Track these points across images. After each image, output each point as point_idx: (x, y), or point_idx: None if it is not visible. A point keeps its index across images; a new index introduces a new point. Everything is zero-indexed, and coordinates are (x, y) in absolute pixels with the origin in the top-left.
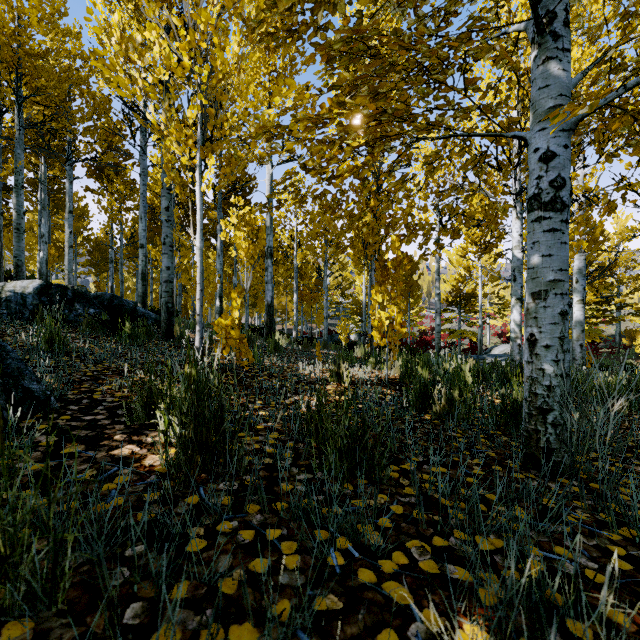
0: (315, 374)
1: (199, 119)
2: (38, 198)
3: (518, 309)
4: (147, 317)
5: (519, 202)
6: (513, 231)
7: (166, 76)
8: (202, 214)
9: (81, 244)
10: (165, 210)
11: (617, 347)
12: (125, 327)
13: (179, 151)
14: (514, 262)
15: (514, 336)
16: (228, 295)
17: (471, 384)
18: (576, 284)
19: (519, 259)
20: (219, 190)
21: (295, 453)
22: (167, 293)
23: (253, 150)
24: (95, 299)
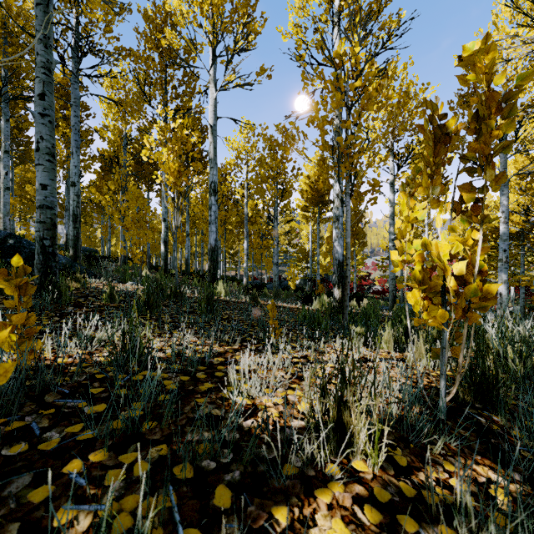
0: (269, 429)
1: None
2: None
3: None
4: None
5: None
6: None
7: None
8: None
9: None
10: (38, 98)
11: None
12: None
13: None
14: None
15: None
16: (182, 243)
17: None
18: None
19: None
20: None
21: None
22: (42, 224)
23: None
24: None
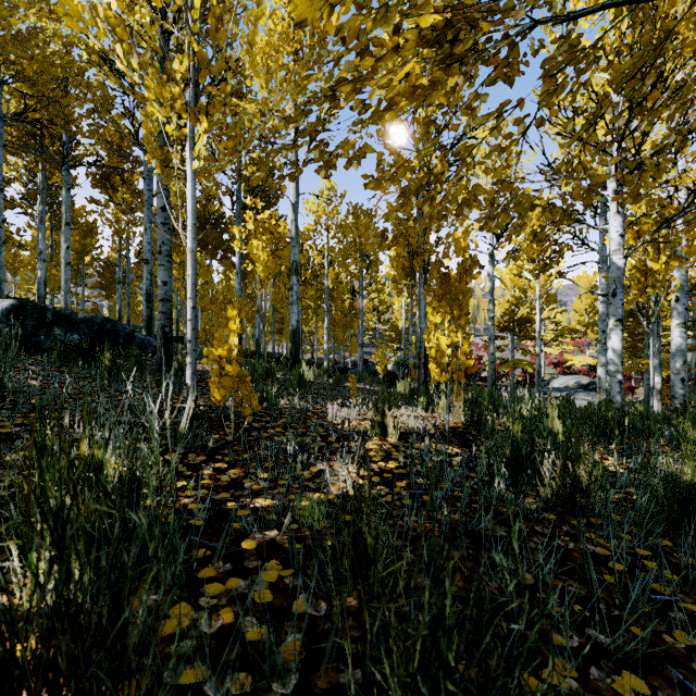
0: (349, 424)
1: (191, 73)
2: (37, 211)
3: (619, 334)
4: (146, 345)
5: (620, 192)
6: (611, 230)
7: (146, 16)
8: (195, 203)
9: (89, 264)
10: (161, 210)
11: (694, 379)
12: (103, 357)
13: (162, 115)
14: (613, 271)
15: (613, 370)
16: (250, 320)
17: (561, 435)
18: (676, 303)
19: (620, 267)
20: (237, 197)
21: (308, 641)
22: (164, 314)
23: (267, 122)
24: (83, 323)
